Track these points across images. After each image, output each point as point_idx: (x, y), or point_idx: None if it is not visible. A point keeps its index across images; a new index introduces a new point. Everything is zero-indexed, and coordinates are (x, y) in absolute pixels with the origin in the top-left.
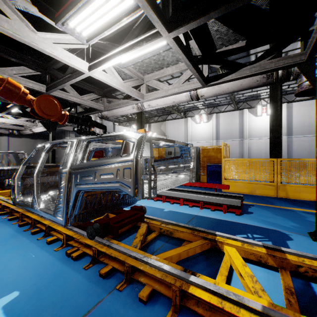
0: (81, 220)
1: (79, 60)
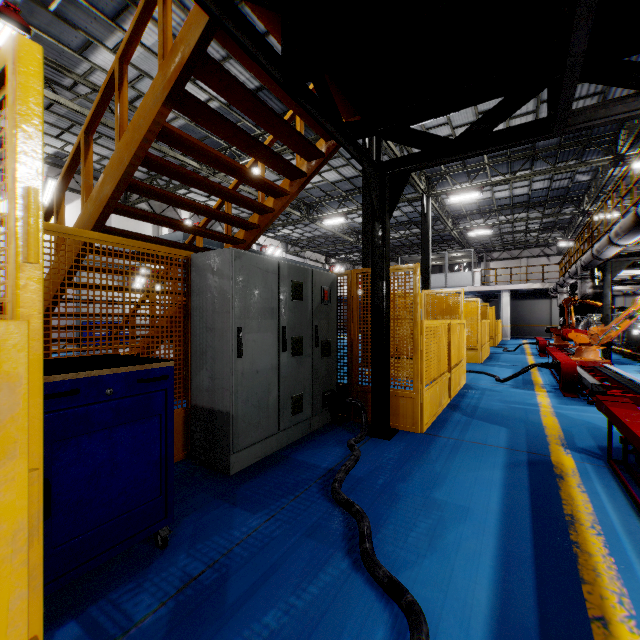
0: (628, 345)
1: (636, 270)
